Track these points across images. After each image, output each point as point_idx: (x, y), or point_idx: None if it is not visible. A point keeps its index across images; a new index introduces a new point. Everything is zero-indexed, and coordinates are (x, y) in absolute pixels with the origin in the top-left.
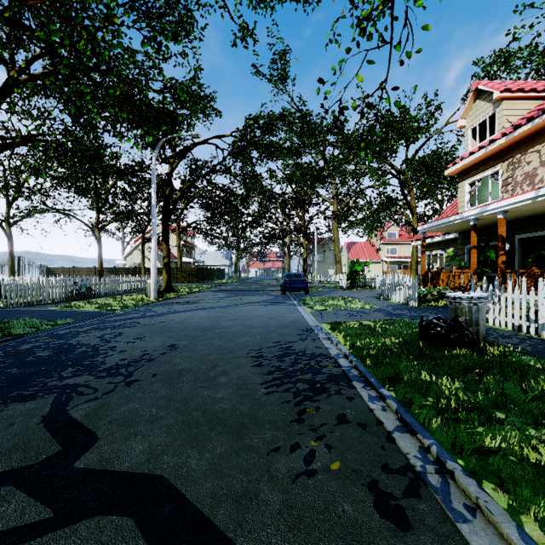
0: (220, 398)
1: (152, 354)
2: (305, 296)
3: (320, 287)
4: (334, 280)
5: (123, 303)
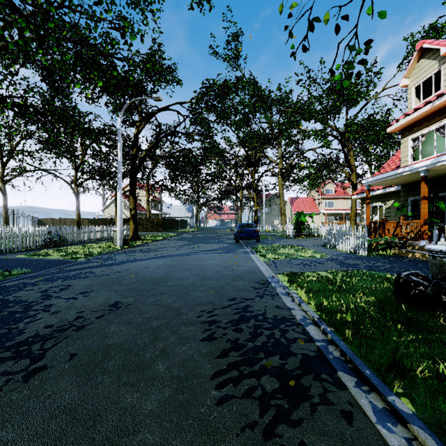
0: (148, 415)
1: (86, 318)
2: (257, 244)
3: (269, 235)
4: (279, 229)
5: (90, 251)
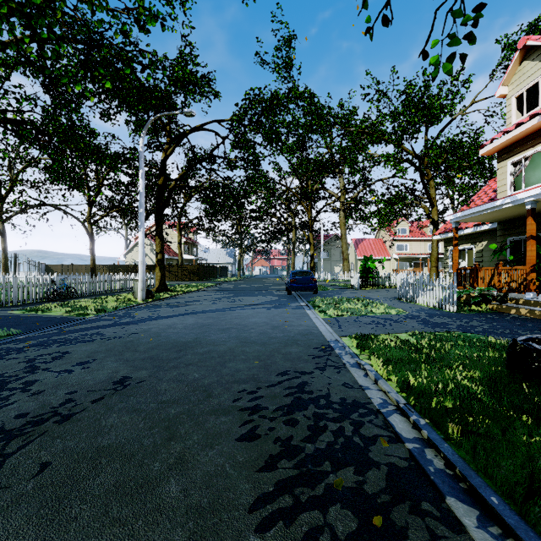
0: None
1: (77, 402)
2: (314, 297)
3: (328, 286)
4: (341, 278)
5: (103, 305)
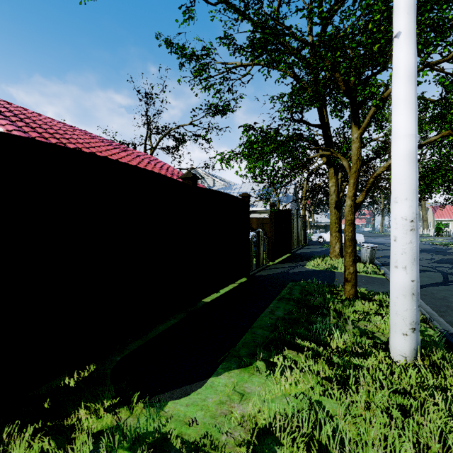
0: None
1: None
2: None
3: None
4: (421, 233)
5: None
